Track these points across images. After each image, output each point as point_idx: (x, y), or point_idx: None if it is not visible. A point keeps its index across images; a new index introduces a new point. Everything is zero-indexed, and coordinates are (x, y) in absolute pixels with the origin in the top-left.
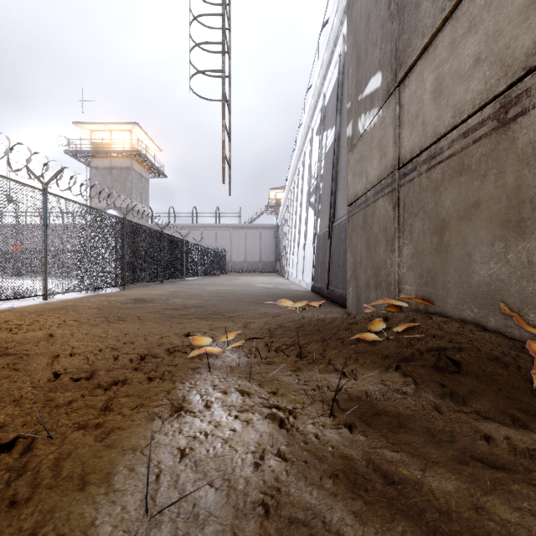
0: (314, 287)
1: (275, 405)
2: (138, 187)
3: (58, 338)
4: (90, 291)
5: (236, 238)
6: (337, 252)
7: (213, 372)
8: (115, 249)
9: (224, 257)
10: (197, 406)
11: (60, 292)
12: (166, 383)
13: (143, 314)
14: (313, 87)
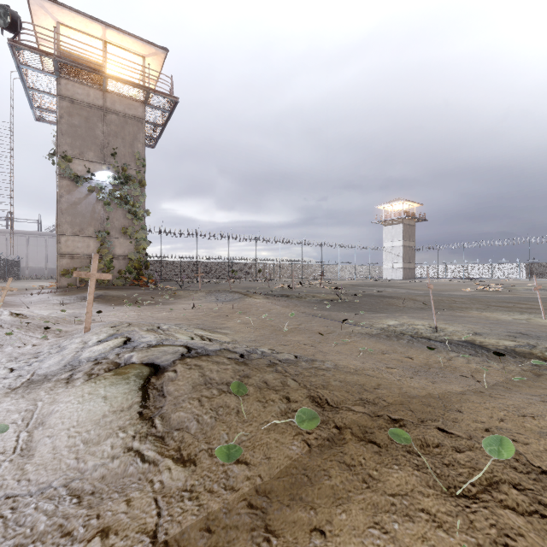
0: None
1: None
2: None
3: None
4: None
5: (35, 245)
6: None
7: None
8: None
9: (18, 264)
10: None
11: None
12: None
13: None
14: None
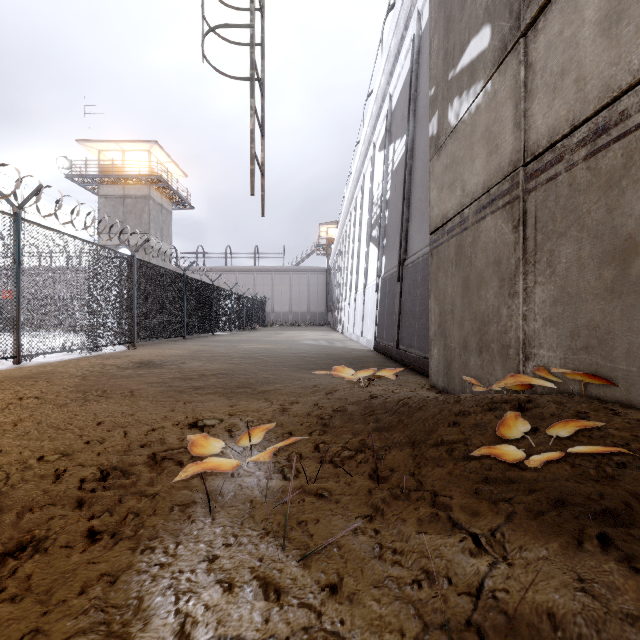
0: (378, 345)
1: (336, 639)
2: (158, 220)
3: None
4: (85, 351)
5: (279, 283)
6: (412, 299)
7: (218, 516)
8: (120, 296)
9: (265, 307)
10: (159, 636)
11: (40, 353)
12: (119, 548)
13: (140, 386)
14: (376, 88)
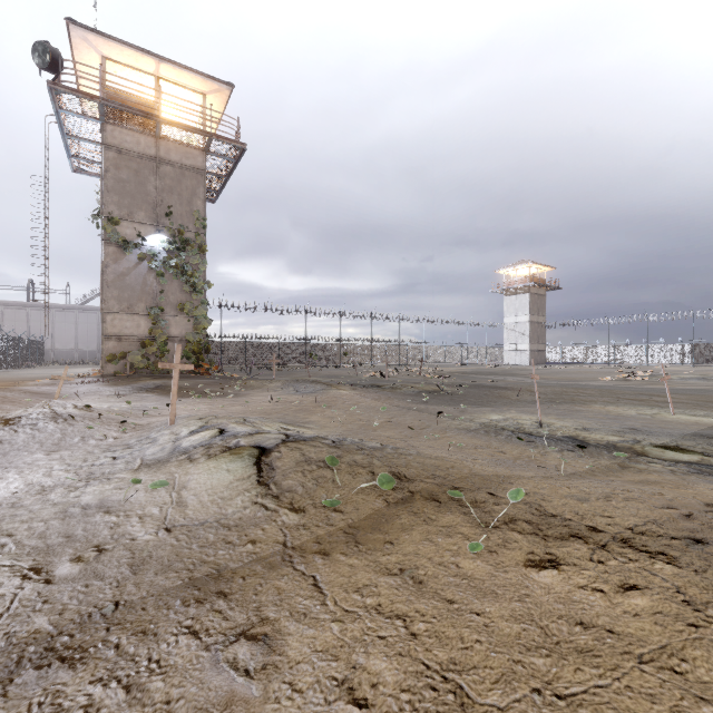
0: None
1: None
2: None
3: None
4: None
5: (62, 321)
6: None
7: None
8: None
9: (43, 346)
10: None
11: None
12: None
13: (3, 381)
14: None
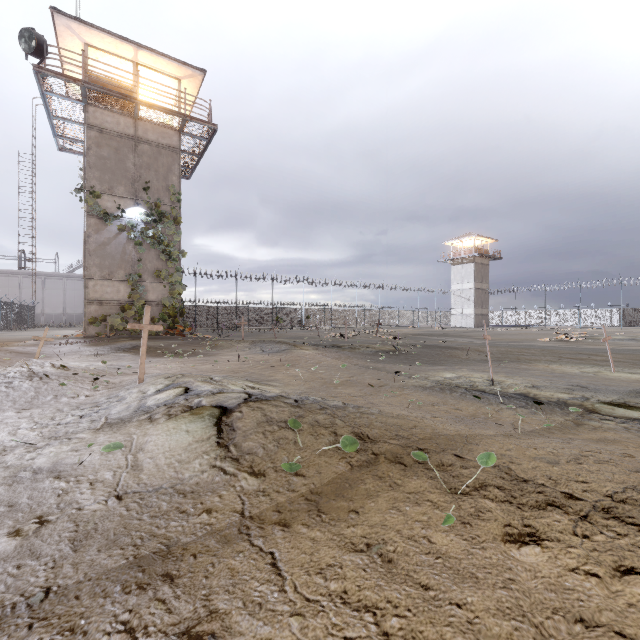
0: None
1: None
2: None
3: None
4: None
5: (51, 288)
6: None
7: None
8: None
9: (34, 310)
10: None
11: None
12: None
13: None
14: None
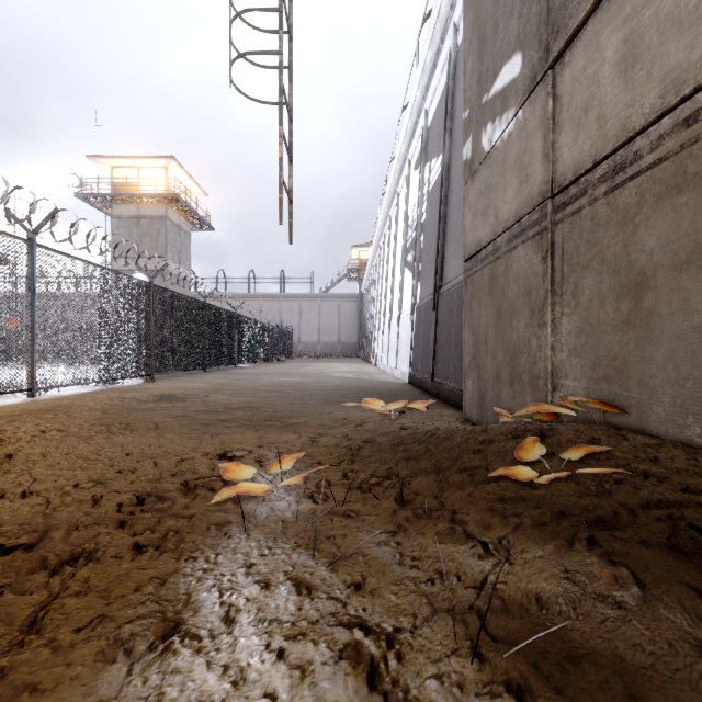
0: (413, 378)
1: (358, 621)
2: (175, 242)
3: (18, 462)
4: (101, 384)
5: (307, 311)
6: (447, 329)
7: (252, 533)
8: (138, 326)
9: (291, 337)
10: (208, 620)
11: (55, 386)
12: (164, 558)
13: (165, 420)
14: (411, 102)
